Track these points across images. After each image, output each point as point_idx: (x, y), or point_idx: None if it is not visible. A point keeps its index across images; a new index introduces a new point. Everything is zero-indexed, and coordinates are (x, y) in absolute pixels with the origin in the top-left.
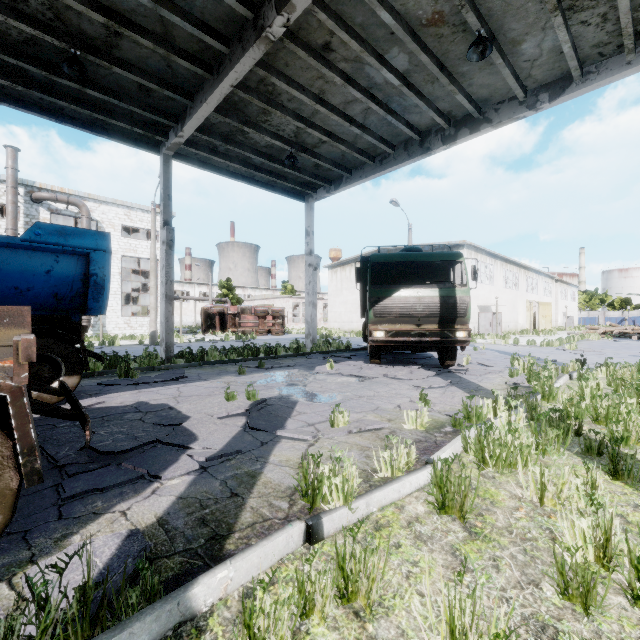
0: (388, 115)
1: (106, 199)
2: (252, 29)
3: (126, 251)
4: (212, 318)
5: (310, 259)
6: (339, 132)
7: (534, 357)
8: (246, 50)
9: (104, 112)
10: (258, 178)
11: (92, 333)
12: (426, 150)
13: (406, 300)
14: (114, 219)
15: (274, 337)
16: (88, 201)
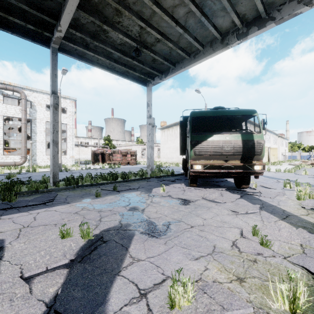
0: (202, 16)
1: (36, 89)
2: None
3: (48, 119)
4: (97, 156)
5: (150, 120)
6: (168, 33)
7: (299, 182)
8: None
9: (3, 10)
10: (117, 69)
11: (28, 164)
12: (225, 45)
13: (217, 143)
14: (41, 101)
15: (130, 166)
16: (26, 90)
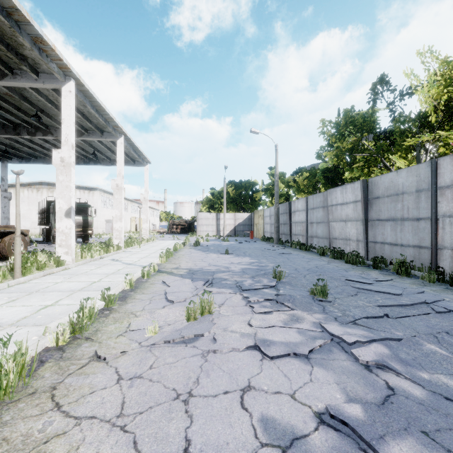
0: None
1: None
2: (13, 130)
3: None
4: None
5: (6, 194)
6: (36, 147)
7: None
8: (8, 134)
9: None
10: None
11: None
12: (77, 163)
13: None
14: None
15: None
16: None
